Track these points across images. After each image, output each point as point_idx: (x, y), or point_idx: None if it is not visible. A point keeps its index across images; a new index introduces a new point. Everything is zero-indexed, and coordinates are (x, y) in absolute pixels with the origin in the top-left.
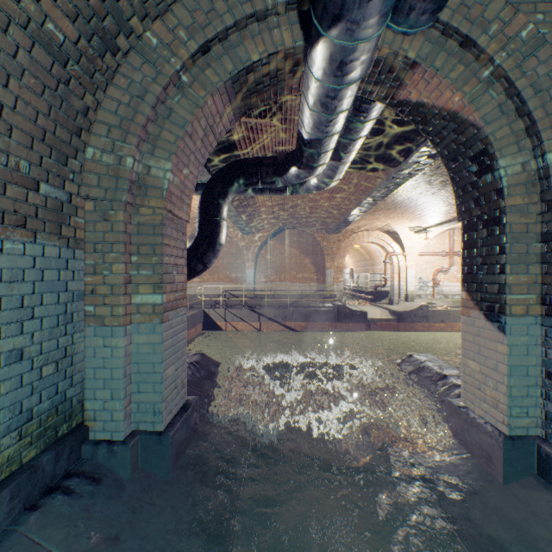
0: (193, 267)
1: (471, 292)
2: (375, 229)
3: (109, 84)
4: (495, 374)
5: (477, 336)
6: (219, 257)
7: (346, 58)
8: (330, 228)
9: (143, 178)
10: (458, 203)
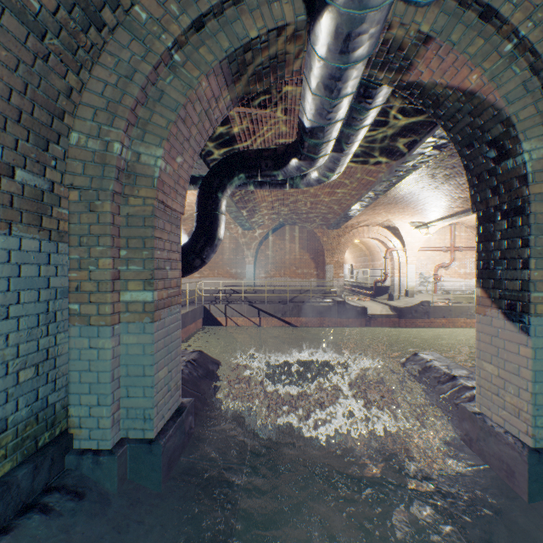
0: (191, 263)
1: (487, 289)
2: (375, 225)
3: (95, 64)
4: (517, 380)
5: (495, 337)
6: (219, 253)
7: (353, 30)
8: (330, 223)
9: (132, 165)
10: (472, 193)
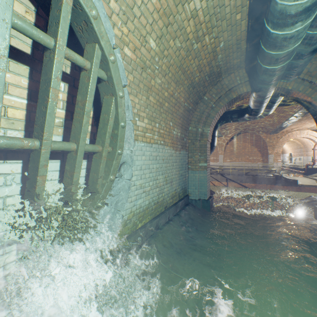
0: None
1: None
2: (305, 129)
3: (195, 111)
4: None
5: None
6: None
7: (263, 96)
8: (270, 131)
9: (202, 133)
10: None
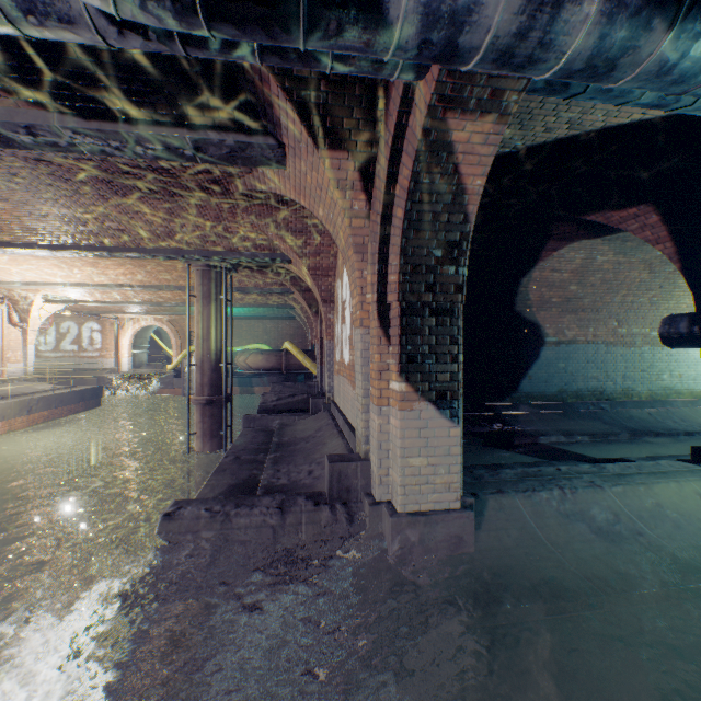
0: None
1: (416, 383)
2: None
3: None
4: (448, 459)
5: (425, 429)
6: None
7: (617, 70)
8: None
9: None
10: (404, 281)
